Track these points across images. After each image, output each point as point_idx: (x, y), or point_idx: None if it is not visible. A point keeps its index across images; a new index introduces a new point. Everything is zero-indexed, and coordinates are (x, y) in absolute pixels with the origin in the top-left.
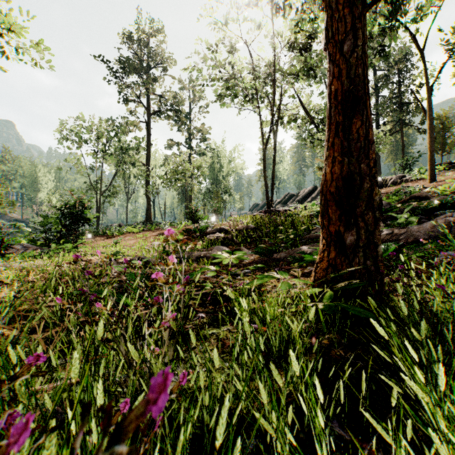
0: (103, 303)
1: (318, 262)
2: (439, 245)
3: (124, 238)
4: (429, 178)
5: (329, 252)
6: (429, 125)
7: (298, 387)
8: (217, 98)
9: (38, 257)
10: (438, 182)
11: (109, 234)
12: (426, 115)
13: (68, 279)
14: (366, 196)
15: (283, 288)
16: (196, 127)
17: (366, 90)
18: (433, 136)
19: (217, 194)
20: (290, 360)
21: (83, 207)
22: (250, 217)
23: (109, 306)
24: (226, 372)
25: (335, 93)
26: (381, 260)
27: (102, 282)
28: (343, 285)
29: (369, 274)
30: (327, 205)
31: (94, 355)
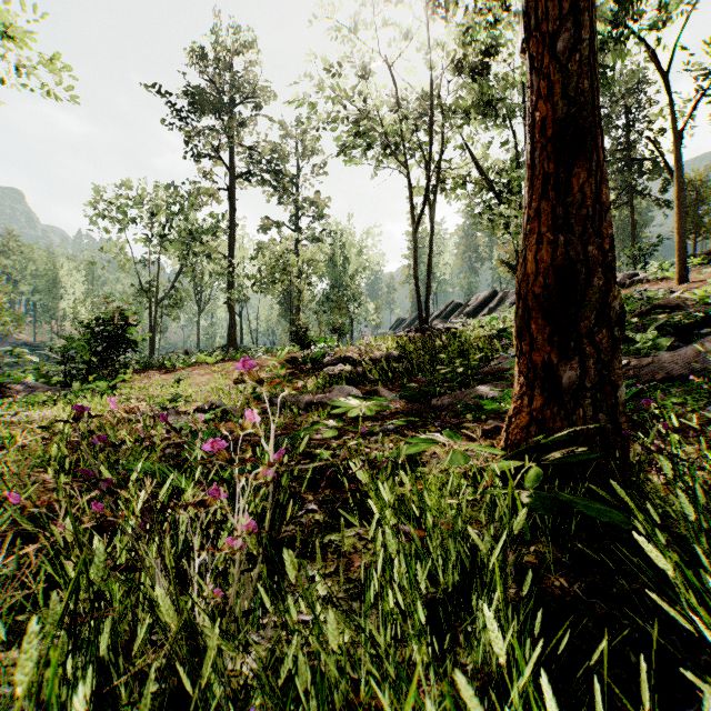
0: (132, 492)
1: (512, 415)
2: (709, 385)
3: (192, 372)
4: (678, 277)
5: (532, 398)
6: (677, 193)
7: (492, 659)
8: (340, 150)
9: (49, 403)
10: (692, 283)
11: (168, 367)
12: (673, 177)
13: (84, 444)
14: (597, 301)
15: (455, 464)
16: (307, 198)
17: (596, 118)
18: (683, 211)
19: (341, 303)
20: (470, 596)
21: (126, 323)
22: (392, 339)
23: (143, 497)
24: (354, 621)
25: (542, 124)
26: (623, 412)
27: (148, 446)
28: (558, 456)
29: (602, 437)
30: (528, 317)
31: (88, 611)
